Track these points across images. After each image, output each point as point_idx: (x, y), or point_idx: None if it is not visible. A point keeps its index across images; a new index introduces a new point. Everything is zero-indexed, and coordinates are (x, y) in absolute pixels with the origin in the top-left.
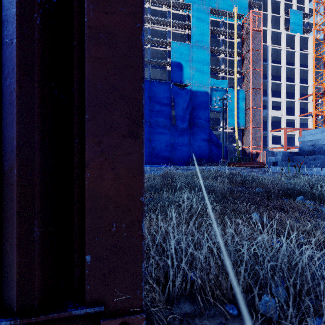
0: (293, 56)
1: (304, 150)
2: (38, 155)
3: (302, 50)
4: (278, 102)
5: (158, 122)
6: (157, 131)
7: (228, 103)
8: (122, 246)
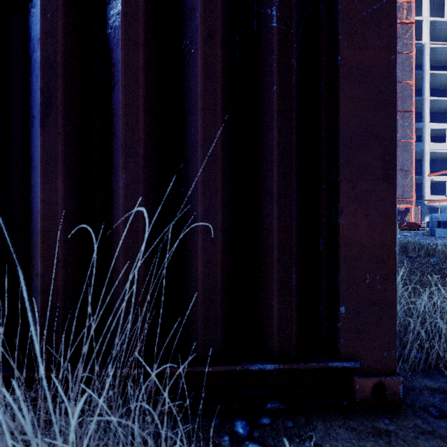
0: None
1: None
2: (294, 201)
3: None
4: (441, 129)
5: None
6: None
7: None
8: (376, 300)
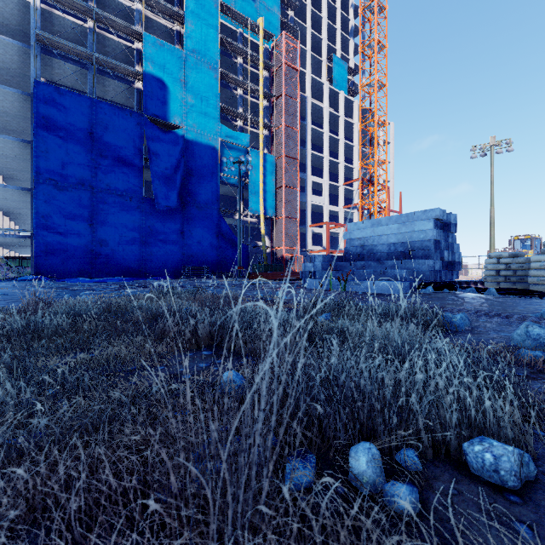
0: (337, 122)
1: (351, 252)
2: None
3: (347, 118)
4: (319, 184)
5: (112, 188)
6: (110, 207)
7: (250, 174)
8: None
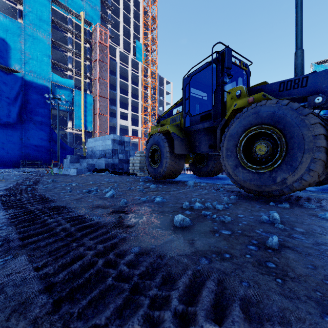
0: (138, 79)
1: (88, 154)
2: None
3: (146, 77)
4: (126, 113)
5: None
6: None
7: (75, 105)
8: None
